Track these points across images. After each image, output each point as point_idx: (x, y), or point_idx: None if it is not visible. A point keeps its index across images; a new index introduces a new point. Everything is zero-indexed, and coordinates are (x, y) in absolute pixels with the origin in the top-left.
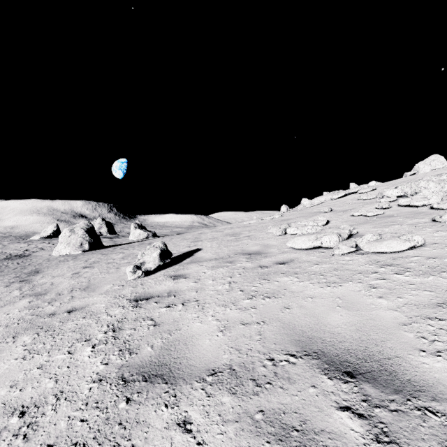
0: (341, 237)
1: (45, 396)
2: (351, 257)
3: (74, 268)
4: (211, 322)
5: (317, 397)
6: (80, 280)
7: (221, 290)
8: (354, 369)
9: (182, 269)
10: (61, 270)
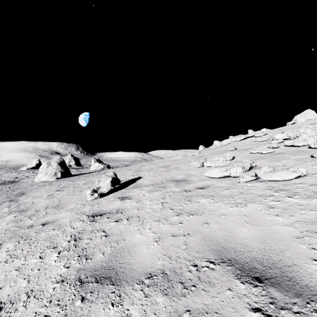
0: (244, 168)
1: (18, 294)
2: (252, 184)
3: (49, 191)
4: (148, 234)
5: (233, 299)
6: (53, 200)
7: (156, 209)
8: (261, 275)
9: (127, 192)
10: (40, 192)
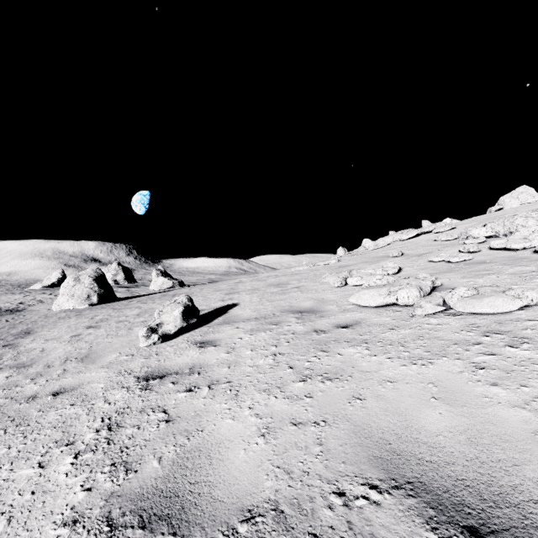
0: (422, 290)
1: None
2: (439, 319)
3: (75, 328)
4: (248, 418)
5: None
6: (79, 345)
7: (263, 366)
8: (480, 522)
9: (212, 333)
10: (59, 331)
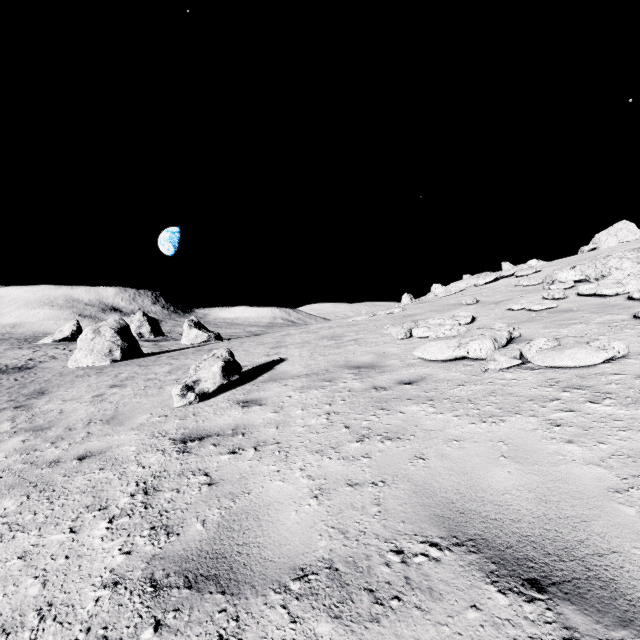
0: (497, 342)
1: (21, 612)
2: (515, 374)
3: (96, 387)
4: (299, 480)
5: (482, 629)
6: (104, 406)
7: (315, 426)
8: (542, 575)
9: (256, 391)
10: (78, 391)
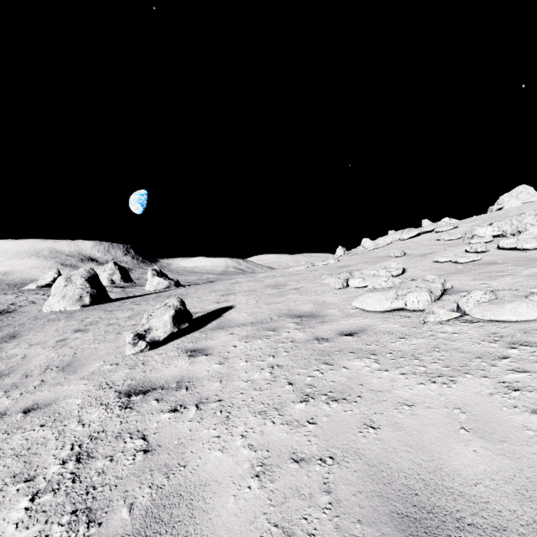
0: (433, 294)
1: None
2: (454, 327)
3: (62, 332)
4: (239, 451)
5: None
6: (63, 352)
7: (259, 382)
8: None
9: (204, 339)
10: (45, 335)
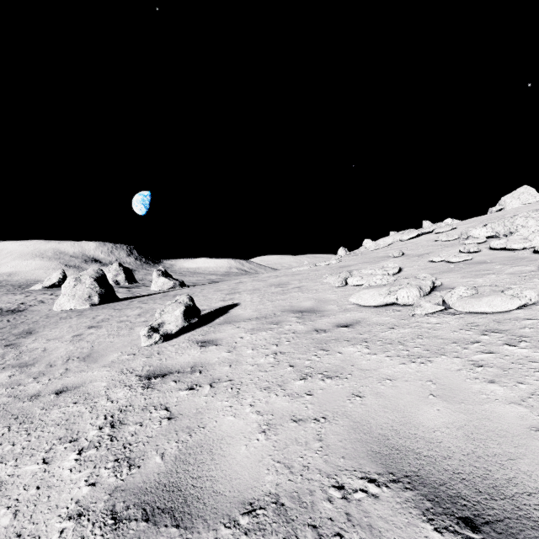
0: (422, 290)
1: None
2: (438, 318)
3: (76, 328)
4: (249, 415)
5: None
6: (81, 345)
7: (264, 365)
8: (475, 513)
9: (213, 333)
10: (60, 331)
